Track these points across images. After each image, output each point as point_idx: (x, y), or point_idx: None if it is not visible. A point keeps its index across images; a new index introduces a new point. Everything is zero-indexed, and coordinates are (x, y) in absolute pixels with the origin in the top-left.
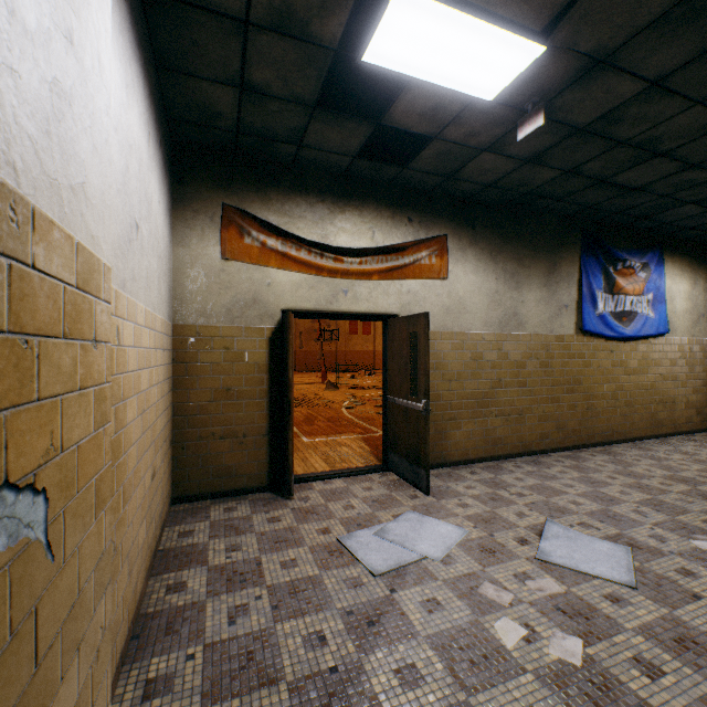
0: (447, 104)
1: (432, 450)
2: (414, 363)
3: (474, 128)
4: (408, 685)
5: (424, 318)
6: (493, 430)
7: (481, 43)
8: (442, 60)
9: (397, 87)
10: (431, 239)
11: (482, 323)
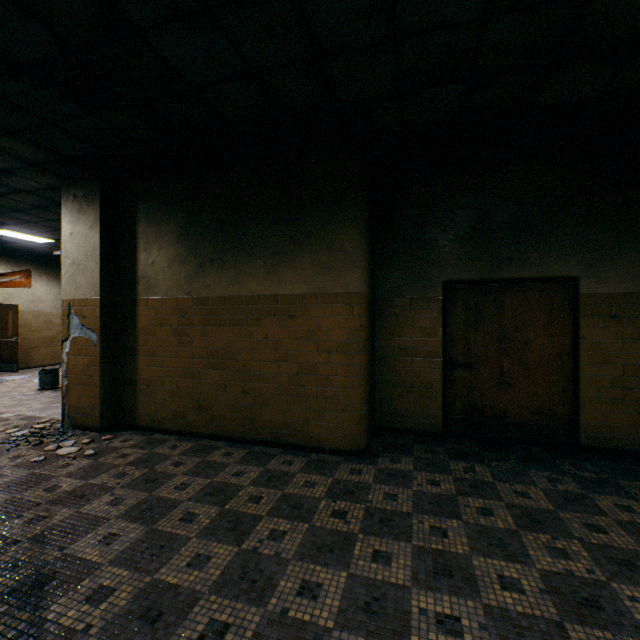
0: (25, 240)
1: (23, 361)
2: (12, 324)
3: (39, 244)
4: (7, 386)
5: (17, 307)
6: (58, 352)
7: (34, 237)
8: (21, 236)
9: (3, 225)
10: (22, 271)
11: (52, 307)
